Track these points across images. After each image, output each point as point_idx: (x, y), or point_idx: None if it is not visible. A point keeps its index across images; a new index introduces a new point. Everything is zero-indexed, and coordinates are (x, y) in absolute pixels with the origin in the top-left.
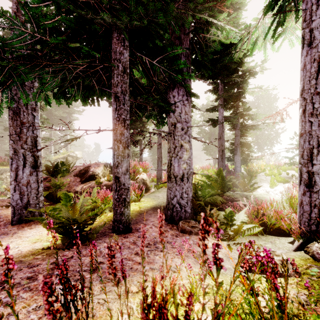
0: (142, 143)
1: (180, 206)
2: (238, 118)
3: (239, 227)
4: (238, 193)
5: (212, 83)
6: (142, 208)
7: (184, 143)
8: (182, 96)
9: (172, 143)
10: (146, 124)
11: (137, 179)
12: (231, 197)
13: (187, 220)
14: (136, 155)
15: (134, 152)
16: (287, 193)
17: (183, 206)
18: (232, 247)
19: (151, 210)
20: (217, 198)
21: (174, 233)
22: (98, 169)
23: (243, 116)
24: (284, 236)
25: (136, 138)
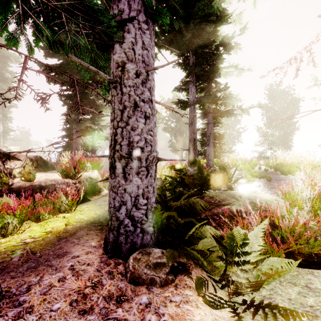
0: (95, 133)
1: (133, 223)
2: (211, 102)
3: (268, 277)
4: (223, 192)
5: (181, 54)
6: (70, 225)
7: (141, 102)
8: (137, 13)
9: (118, 101)
10: (100, 109)
11: (79, 178)
12: (216, 198)
13: (146, 250)
14: (88, 149)
15: (85, 145)
16: (309, 189)
17: (138, 222)
18: (244, 317)
19: (85, 228)
20: (197, 202)
21: (115, 289)
22: (14, 163)
23: (216, 100)
24: (320, 267)
25: (85, 124)
